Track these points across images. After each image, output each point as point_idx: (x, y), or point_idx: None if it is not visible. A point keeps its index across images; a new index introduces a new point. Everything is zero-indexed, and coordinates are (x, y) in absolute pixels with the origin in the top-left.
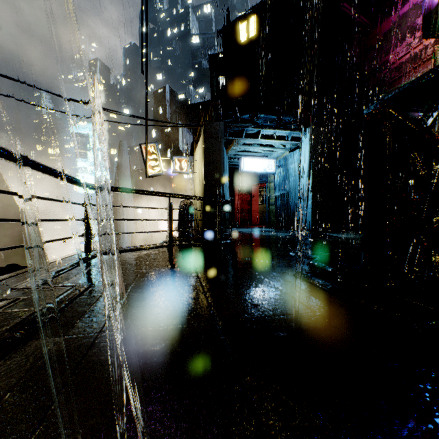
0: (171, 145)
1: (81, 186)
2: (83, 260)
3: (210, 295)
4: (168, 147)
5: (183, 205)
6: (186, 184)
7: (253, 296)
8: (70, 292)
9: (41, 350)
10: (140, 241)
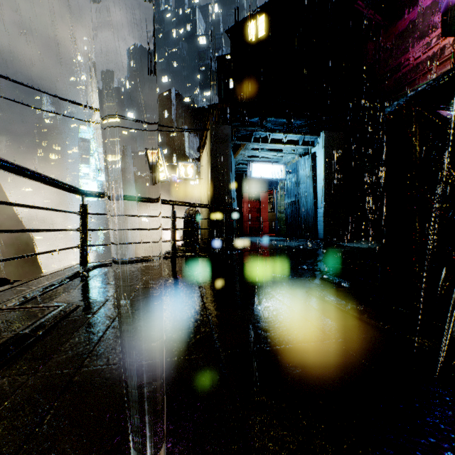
0: (177, 150)
1: (76, 194)
2: (76, 274)
3: (213, 317)
4: (174, 152)
5: (188, 213)
6: (192, 191)
7: (262, 319)
8: (54, 314)
9: (3, 394)
10: (145, 250)
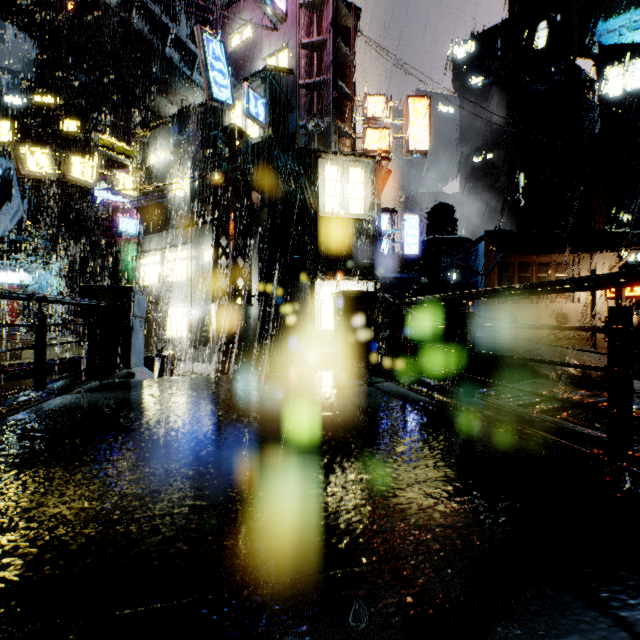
0: None
1: None
2: None
3: None
4: None
5: None
6: None
7: None
8: None
9: None
10: None
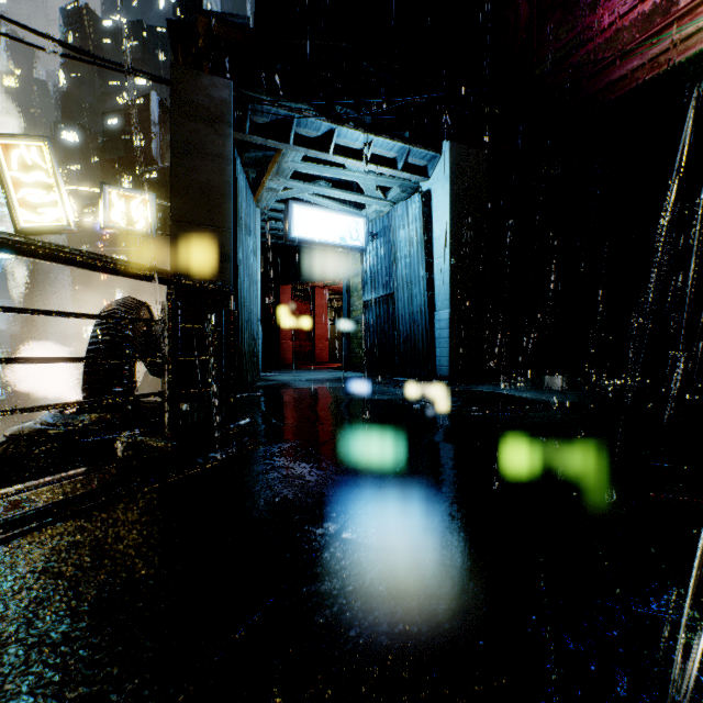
0: (159, 205)
1: None
2: None
3: None
4: None
5: (107, 311)
6: None
7: None
8: None
9: None
10: None
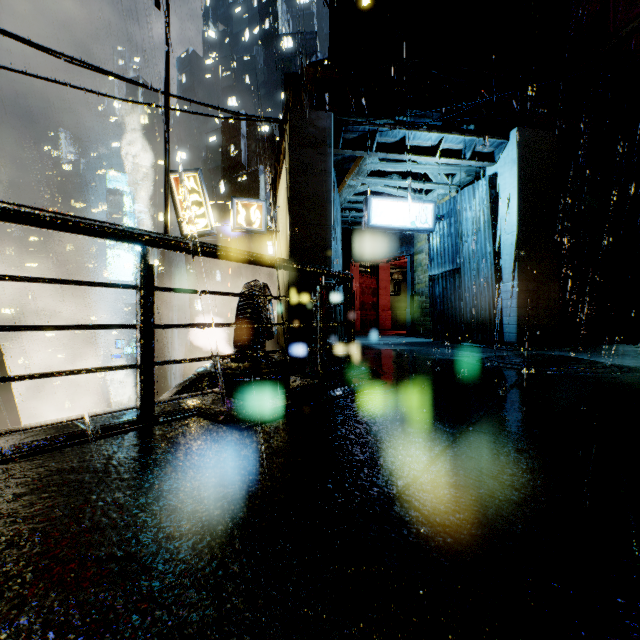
0: None
1: None
2: None
3: None
4: None
5: (246, 291)
6: None
7: None
8: None
9: None
10: (201, 354)
